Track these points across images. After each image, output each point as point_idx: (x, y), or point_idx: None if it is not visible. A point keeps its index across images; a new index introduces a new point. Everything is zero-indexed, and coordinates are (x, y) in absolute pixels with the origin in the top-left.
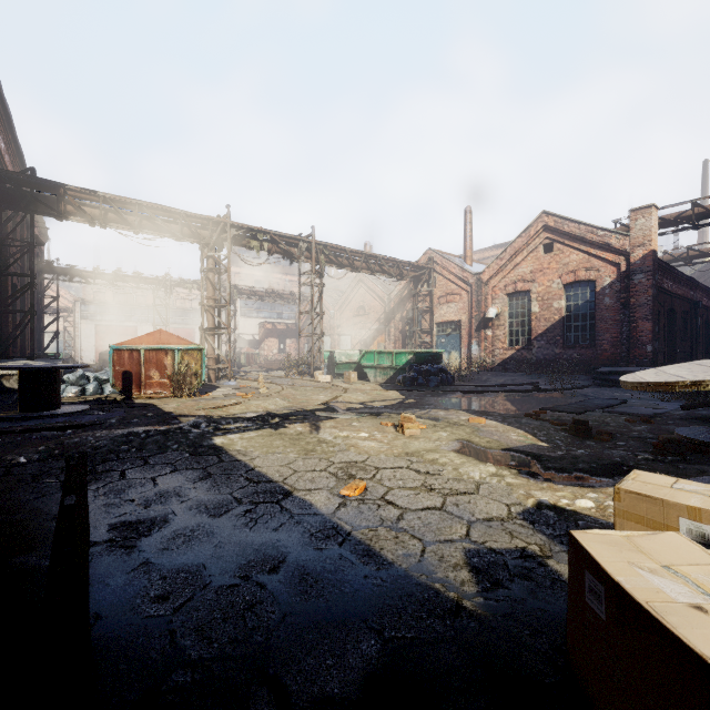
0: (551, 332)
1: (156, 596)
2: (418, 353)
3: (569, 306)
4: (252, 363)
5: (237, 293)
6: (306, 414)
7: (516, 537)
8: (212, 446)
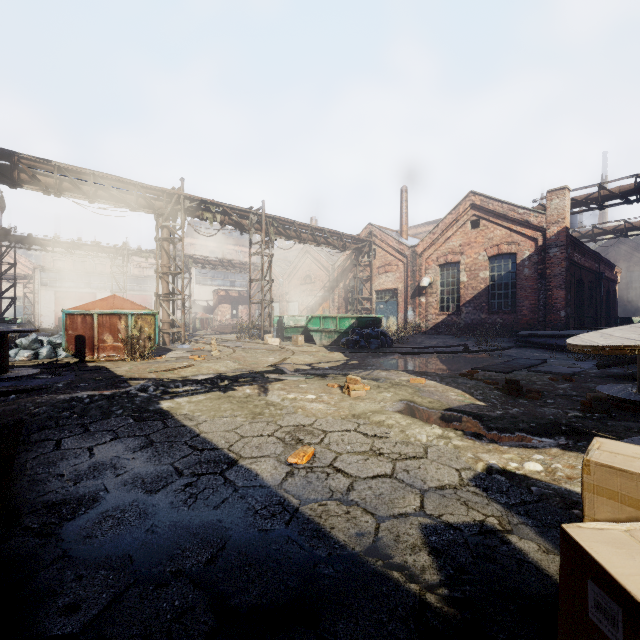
0: (478, 299)
1: (65, 605)
2: (360, 318)
3: (493, 276)
4: (206, 327)
5: (192, 262)
6: (255, 376)
7: (472, 508)
8: (158, 410)
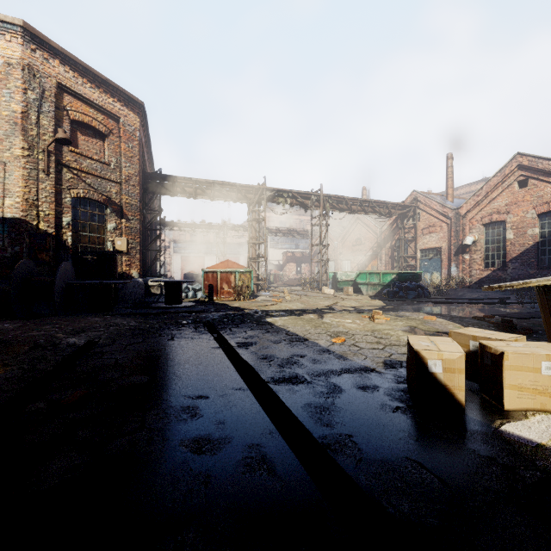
0: (526, 255)
1: (262, 358)
2: (400, 273)
3: (543, 233)
4: (278, 281)
5: (268, 232)
6: (316, 310)
7: None
8: (266, 322)
